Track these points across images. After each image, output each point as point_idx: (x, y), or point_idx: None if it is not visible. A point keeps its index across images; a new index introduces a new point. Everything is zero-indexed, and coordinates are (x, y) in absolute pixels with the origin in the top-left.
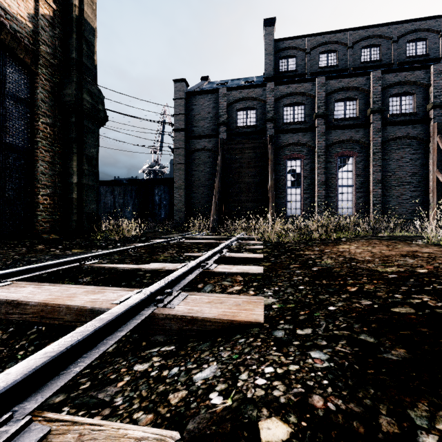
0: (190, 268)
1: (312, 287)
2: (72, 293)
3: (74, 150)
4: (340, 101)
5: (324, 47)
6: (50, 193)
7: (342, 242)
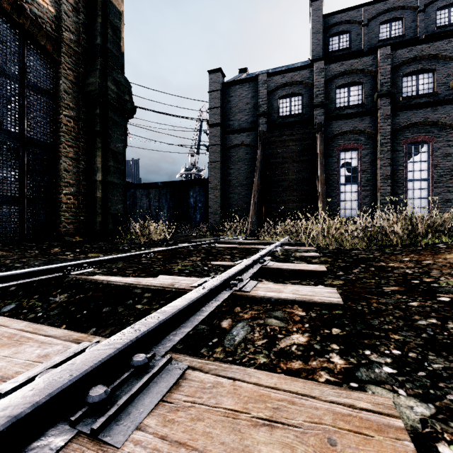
0: (208, 291)
1: None
2: None
3: (99, 144)
4: (411, 75)
5: (385, 15)
6: (74, 191)
7: (444, 250)
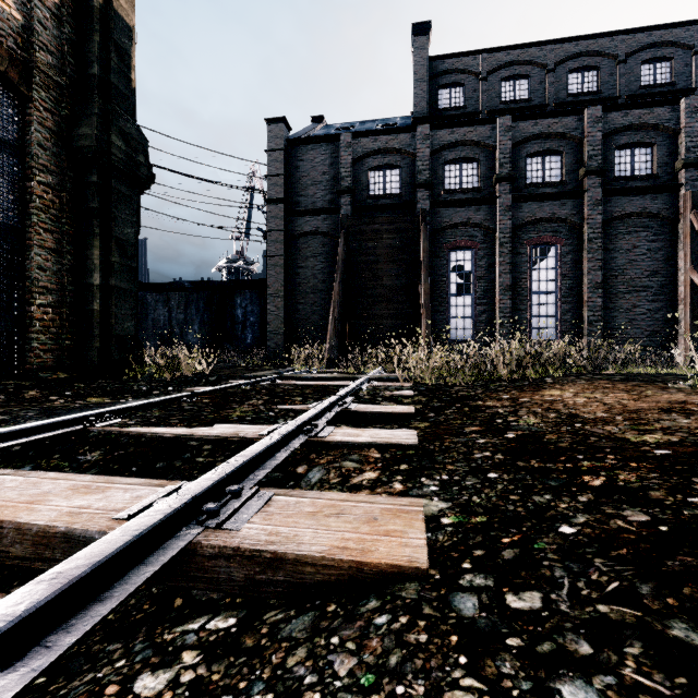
0: (282, 437)
1: (514, 476)
2: (41, 491)
3: (96, 229)
4: (536, 156)
5: (509, 70)
6: (54, 301)
7: (548, 385)
